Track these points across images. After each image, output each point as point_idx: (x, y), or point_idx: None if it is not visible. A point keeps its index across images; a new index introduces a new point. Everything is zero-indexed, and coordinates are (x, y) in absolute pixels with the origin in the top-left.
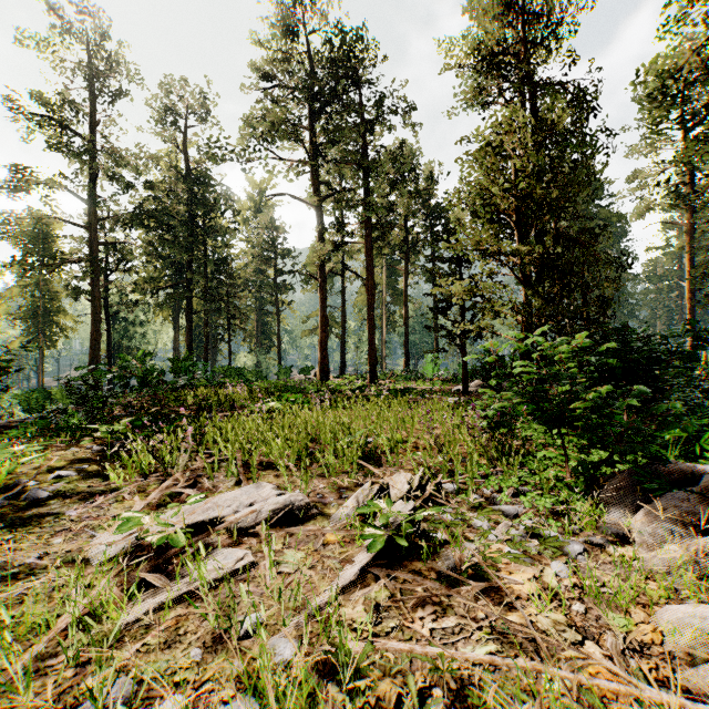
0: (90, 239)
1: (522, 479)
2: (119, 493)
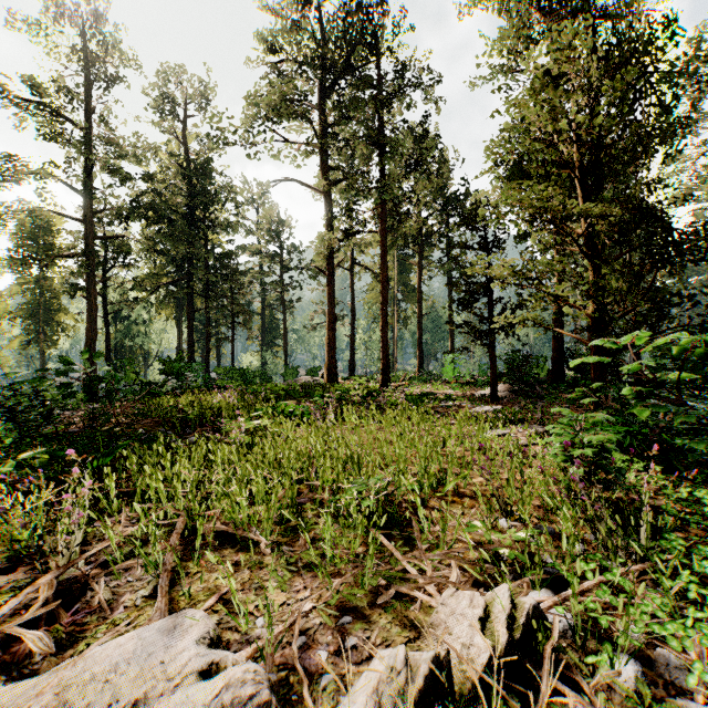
0: (85, 233)
1: None
2: None
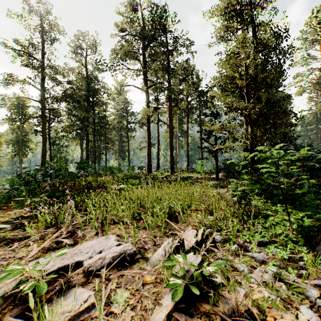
0: (41, 107)
1: (262, 234)
2: (28, 240)
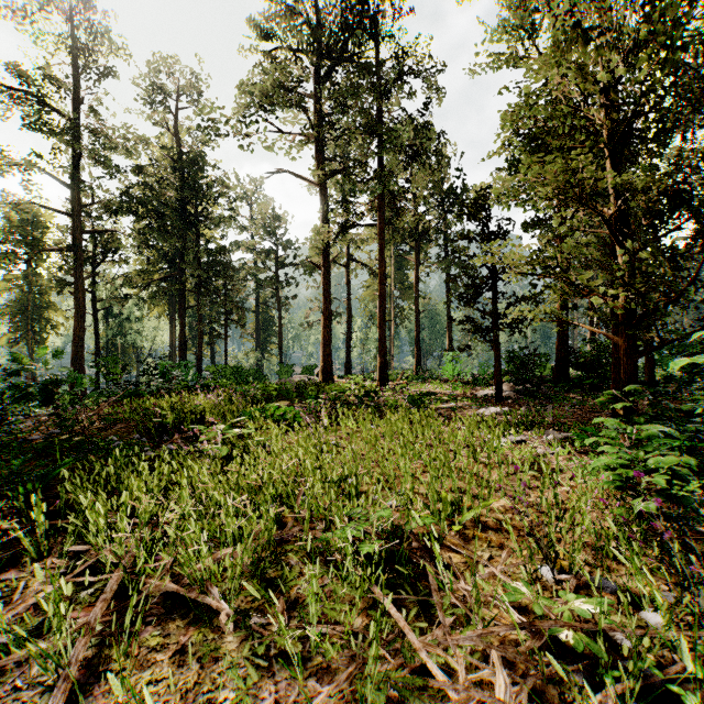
0: (73, 227)
1: None
2: None
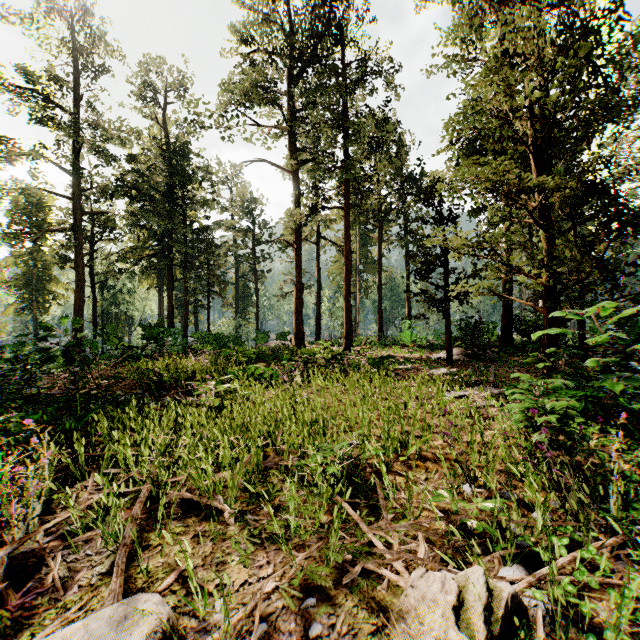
0: (73, 209)
1: None
2: None
